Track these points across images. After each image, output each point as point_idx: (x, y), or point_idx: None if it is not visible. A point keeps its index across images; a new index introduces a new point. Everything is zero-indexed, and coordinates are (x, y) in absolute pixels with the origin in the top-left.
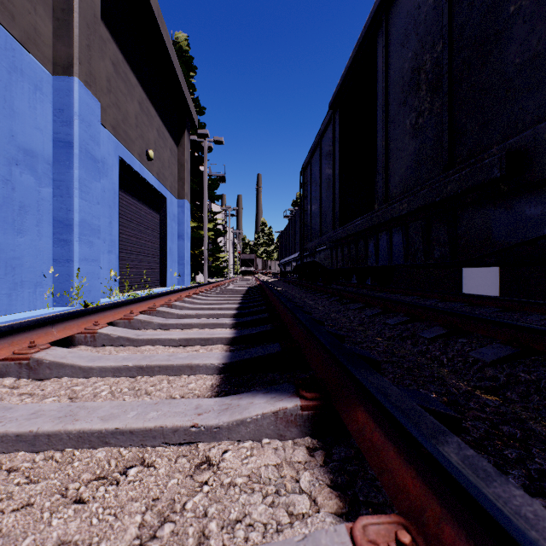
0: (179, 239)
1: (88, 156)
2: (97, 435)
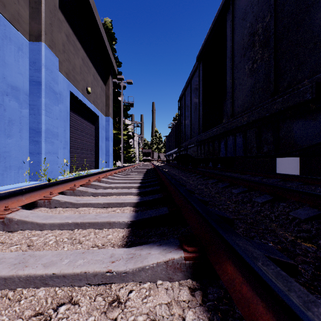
0: (106, 140)
1: (50, 90)
2: (39, 278)
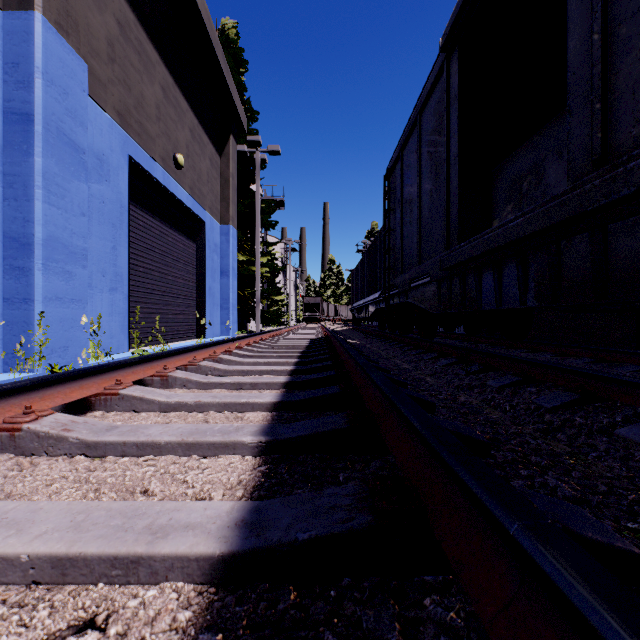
0: (223, 276)
1: (62, 140)
2: None
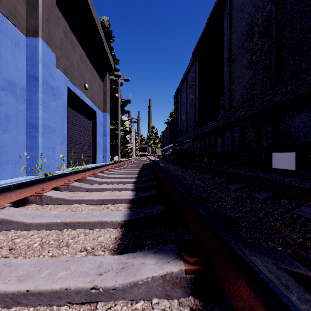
0: (103, 136)
1: (47, 86)
2: (11, 296)
